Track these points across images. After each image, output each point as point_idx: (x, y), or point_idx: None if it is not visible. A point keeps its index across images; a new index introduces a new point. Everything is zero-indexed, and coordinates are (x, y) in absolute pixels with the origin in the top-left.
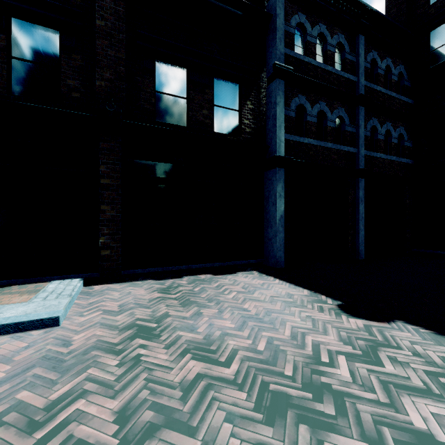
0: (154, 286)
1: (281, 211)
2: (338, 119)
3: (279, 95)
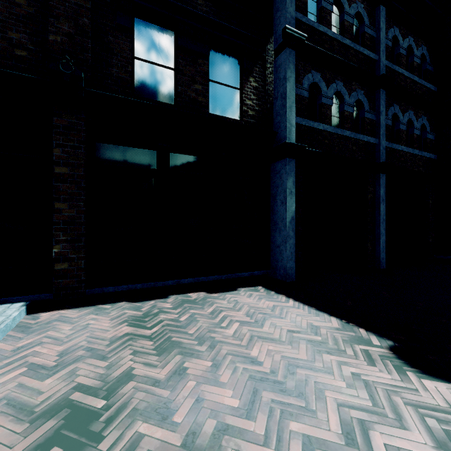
0: (126, 313)
1: (292, 211)
2: (356, 104)
3: (290, 69)
